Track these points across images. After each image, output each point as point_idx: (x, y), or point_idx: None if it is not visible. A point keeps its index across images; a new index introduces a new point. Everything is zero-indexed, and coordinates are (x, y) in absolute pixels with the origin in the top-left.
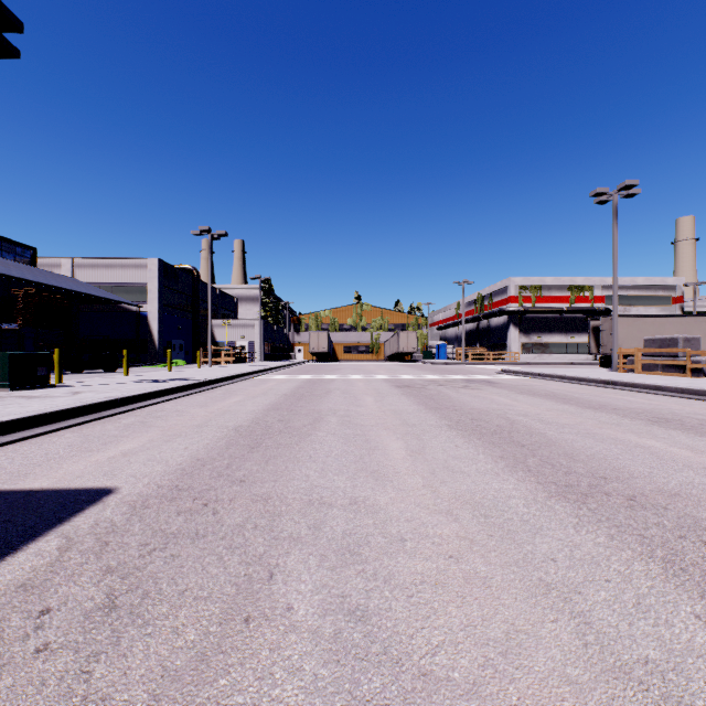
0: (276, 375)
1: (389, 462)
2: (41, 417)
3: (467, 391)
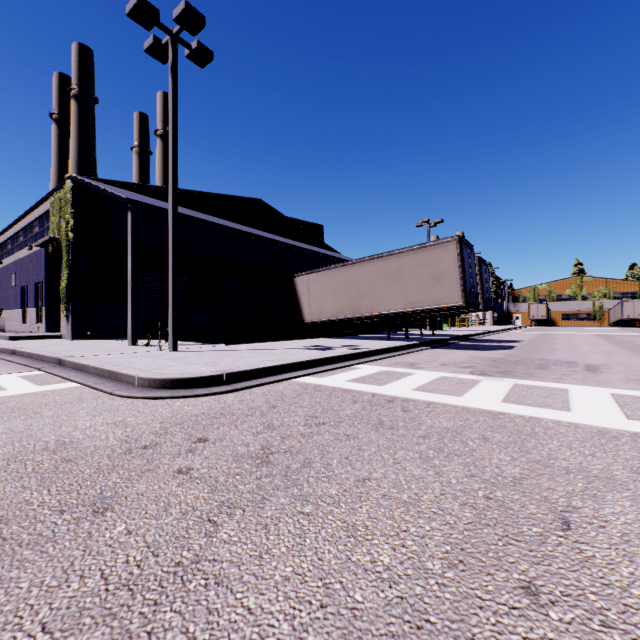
0: (517, 331)
1: (577, 341)
2: (477, 334)
3: (639, 337)
